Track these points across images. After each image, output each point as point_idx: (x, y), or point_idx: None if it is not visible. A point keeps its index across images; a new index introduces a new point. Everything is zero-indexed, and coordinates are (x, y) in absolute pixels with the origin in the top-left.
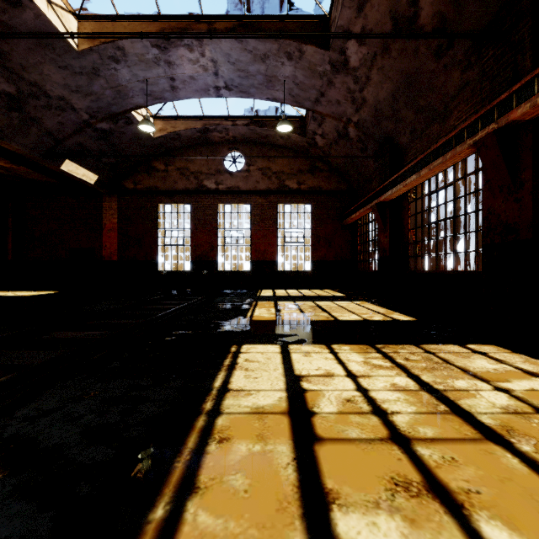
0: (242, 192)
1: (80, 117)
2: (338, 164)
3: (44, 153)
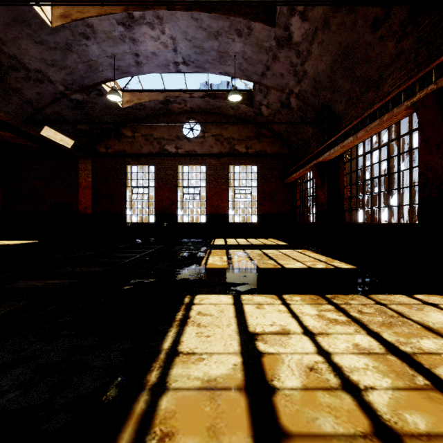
0: (198, 155)
1: (56, 88)
2: (281, 131)
3: (25, 120)
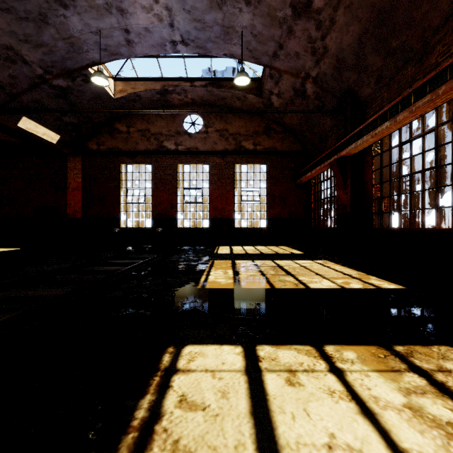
0: (200, 152)
1: (33, 71)
2: (293, 125)
3: None
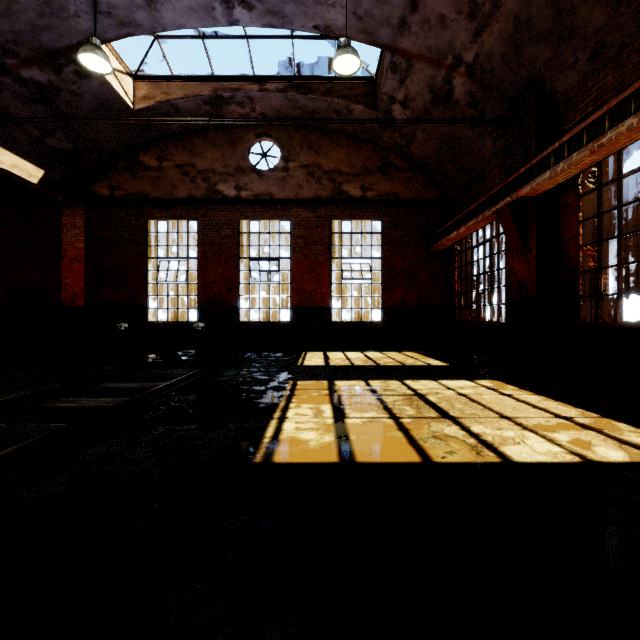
0: (276, 201)
1: None
2: (426, 157)
3: None
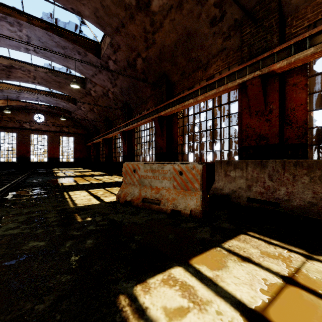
0: (43, 130)
1: None
2: (84, 125)
3: None
